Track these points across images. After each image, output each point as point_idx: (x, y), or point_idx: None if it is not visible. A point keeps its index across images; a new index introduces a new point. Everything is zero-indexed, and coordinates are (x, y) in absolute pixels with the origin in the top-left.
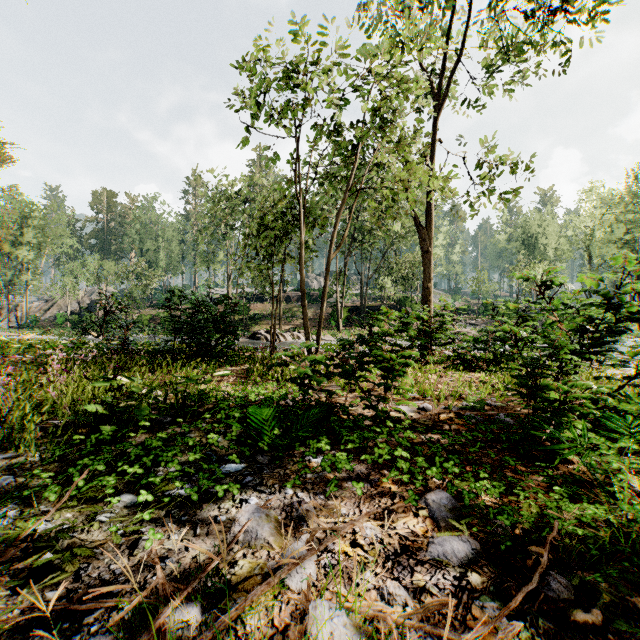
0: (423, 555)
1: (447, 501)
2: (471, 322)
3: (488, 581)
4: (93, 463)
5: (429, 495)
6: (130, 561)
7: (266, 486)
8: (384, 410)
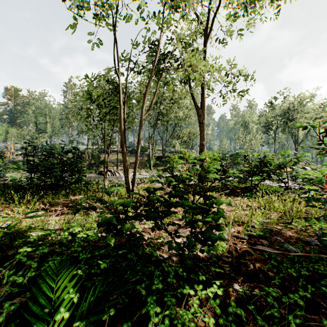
0: None
1: None
2: None
3: None
4: None
5: None
6: None
7: None
8: (193, 254)
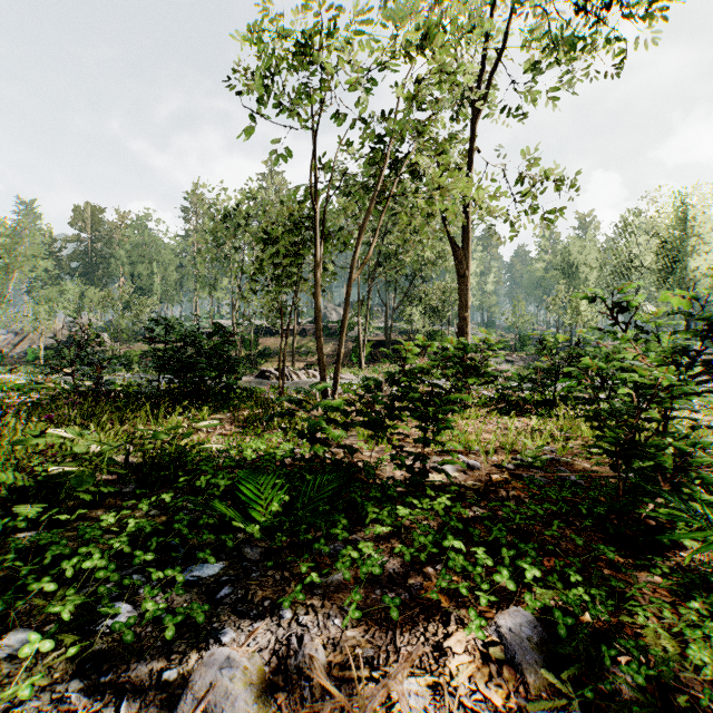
0: None
1: (530, 629)
2: (508, 358)
3: None
4: None
5: (502, 618)
6: None
7: (251, 603)
8: (422, 472)
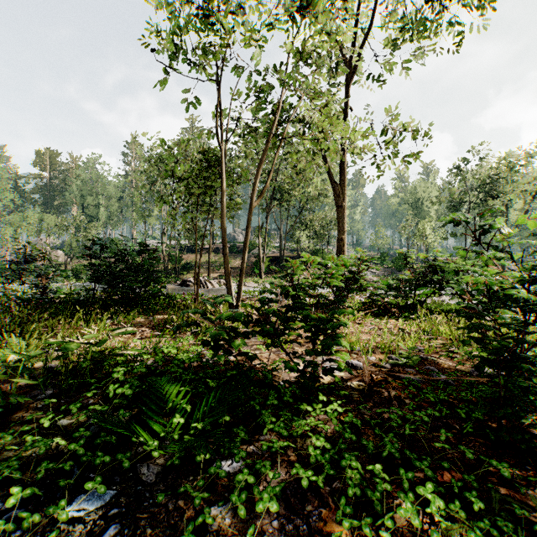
0: None
1: None
2: (372, 270)
3: None
4: None
5: None
6: None
7: None
8: (314, 376)
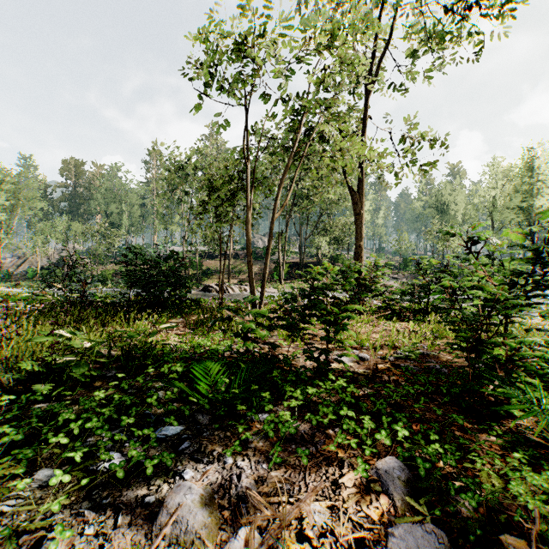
0: None
1: (400, 471)
2: (394, 276)
3: None
4: (10, 433)
5: (380, 464)
6: None
7: (204, 453)
8: (326, 362)
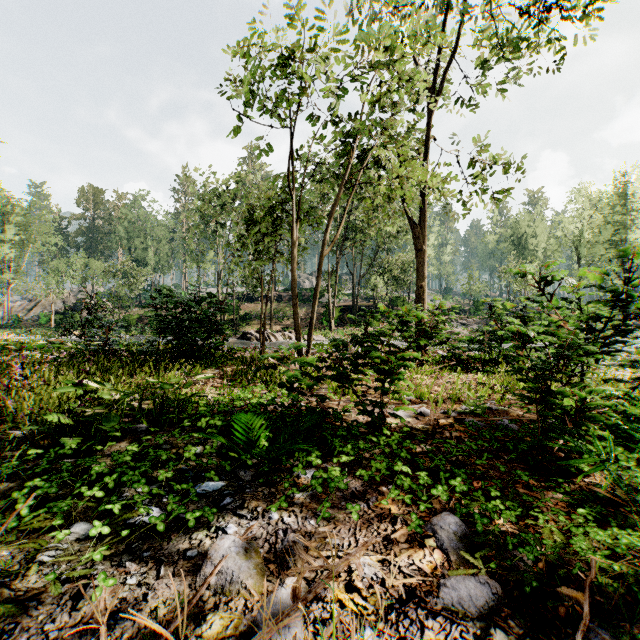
0: (434, 602)
1: (456, 527)
2: (462, 322)
3: (517, 639)
4: (43, 485)
5: (435, 520)
6: (71, 617)
7: (247, 509)
8: (380, 416)
